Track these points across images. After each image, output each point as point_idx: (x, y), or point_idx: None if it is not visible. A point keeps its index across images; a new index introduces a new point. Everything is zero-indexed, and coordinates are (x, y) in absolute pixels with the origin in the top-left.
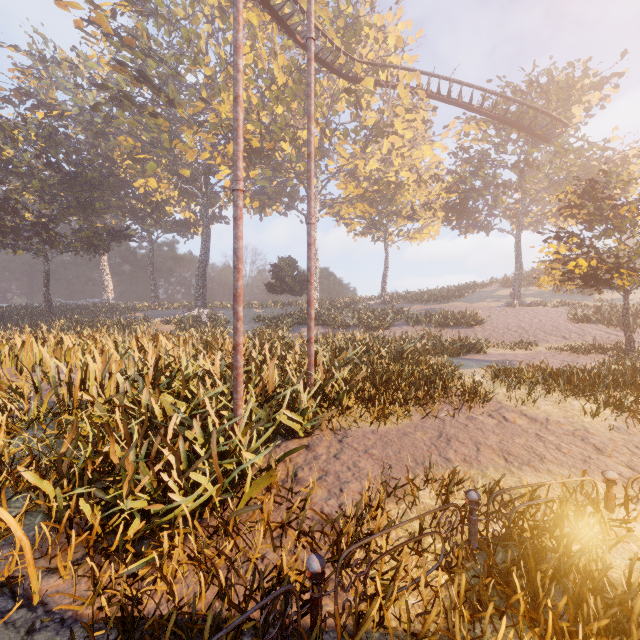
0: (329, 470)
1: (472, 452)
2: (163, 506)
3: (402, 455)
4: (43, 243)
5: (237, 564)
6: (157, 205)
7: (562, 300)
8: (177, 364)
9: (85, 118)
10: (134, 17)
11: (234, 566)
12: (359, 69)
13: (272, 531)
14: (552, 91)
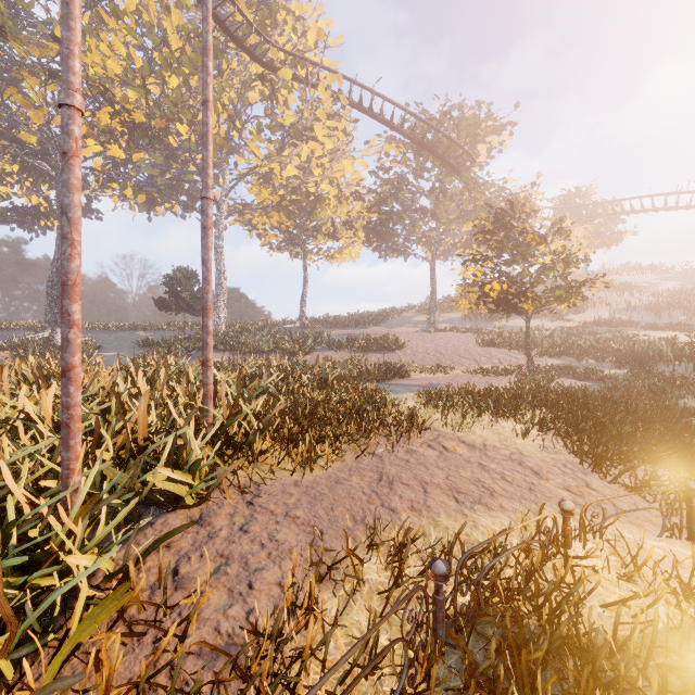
0: (232, 554)
1: (419, 495)
2: None
3: (336, 512)
4: None
5: None
6: None
7: (469, 326)
8: None
9: None
10: None
11: None
12: (275, 55)
13: None
14: (462, 126)
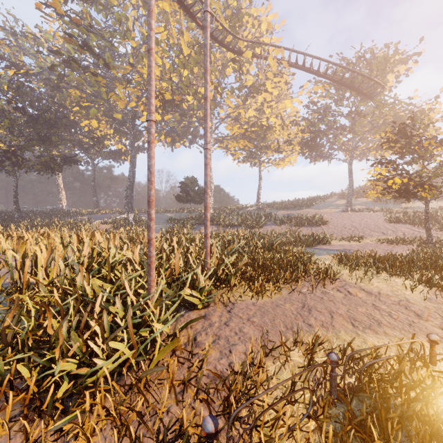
0: (221, 335)
1: (328, 319)
2: (88, 369)
3: (276, 322)
4: (12, 165)
5: (147, 417)
6: (98, 139)
7: (380, 207)
8: (107, 253)
9: (44, 75)
10: (80, 4)
11: (144, 420)
12: (241, 45)
13: (175, 389)
14: (374, 64)
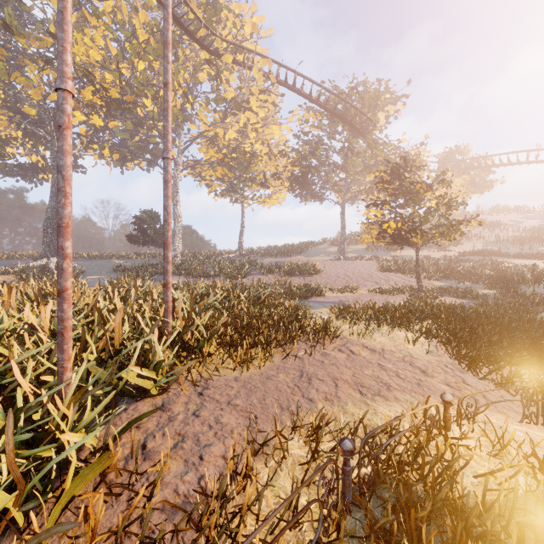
0: (187, 433)
1: (332, 389)
2: None
3: (267, 401)
4: None
5: None
6: None
7: (372, 256)
8: None
9: None
10: None
11: None
12: (219, 44)
13: None
14: (366, 98)
